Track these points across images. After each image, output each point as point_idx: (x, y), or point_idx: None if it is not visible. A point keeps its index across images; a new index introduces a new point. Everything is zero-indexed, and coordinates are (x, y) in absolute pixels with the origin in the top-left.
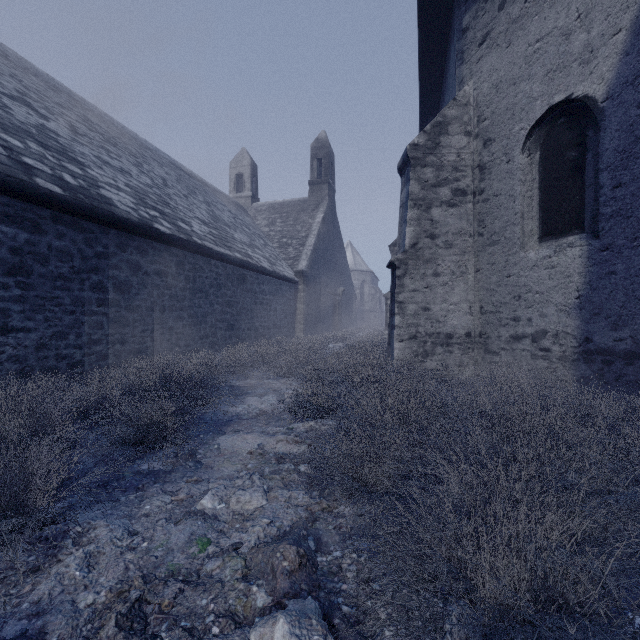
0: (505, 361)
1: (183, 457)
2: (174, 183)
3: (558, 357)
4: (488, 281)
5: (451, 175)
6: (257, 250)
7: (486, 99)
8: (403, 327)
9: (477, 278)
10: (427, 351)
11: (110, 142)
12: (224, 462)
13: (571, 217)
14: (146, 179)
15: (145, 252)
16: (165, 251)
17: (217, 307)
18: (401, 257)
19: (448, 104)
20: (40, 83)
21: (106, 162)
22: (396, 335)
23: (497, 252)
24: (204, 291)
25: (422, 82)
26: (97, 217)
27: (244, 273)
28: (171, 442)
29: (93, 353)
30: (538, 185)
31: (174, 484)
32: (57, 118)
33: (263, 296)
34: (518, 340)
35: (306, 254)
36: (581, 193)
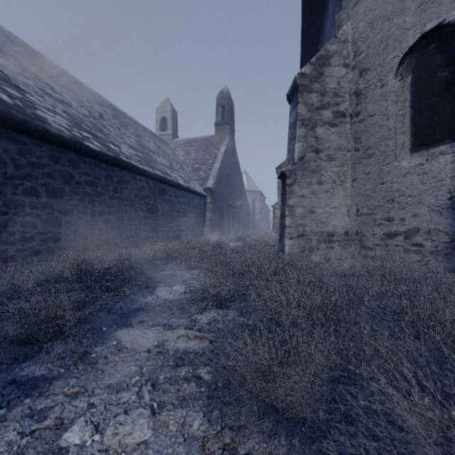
0: (379, 255)
1: (74, 358)
2: (110, 118)
3: (430, 251)
4: (364, 188)
5: (332, 100)
6: (175, 171)
7: (362, 36)
8: (293, 227)
9: (354, 186)
10: (312, 247)
11: (57, 83)
12: (118, 363)
13: (442, 129)
14: (84, 111)
15: (77, 165)
16: (95, 165)
17: (141, 213)
18: (291, 168)
19: (330, 40)
20: (0, 35)
21: (48, 93)
22: (287, 233)
23: (372, 163)
24: (130, 200)
25: (303, 36)
26: (29, 130)
27: (164, 187)
28: (65, 339)
29: (26, 249)
30: (410, 104)
31: (49, 398)
32: (8, 58)
33: (179, 206)
34: (391, 237)
35: (213, 175)
36: (452, 107)
